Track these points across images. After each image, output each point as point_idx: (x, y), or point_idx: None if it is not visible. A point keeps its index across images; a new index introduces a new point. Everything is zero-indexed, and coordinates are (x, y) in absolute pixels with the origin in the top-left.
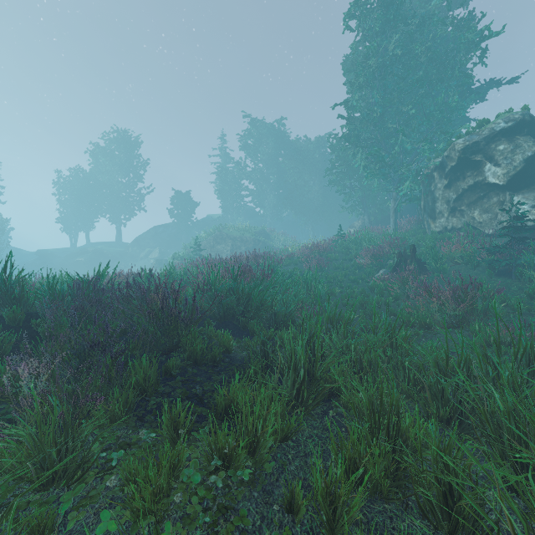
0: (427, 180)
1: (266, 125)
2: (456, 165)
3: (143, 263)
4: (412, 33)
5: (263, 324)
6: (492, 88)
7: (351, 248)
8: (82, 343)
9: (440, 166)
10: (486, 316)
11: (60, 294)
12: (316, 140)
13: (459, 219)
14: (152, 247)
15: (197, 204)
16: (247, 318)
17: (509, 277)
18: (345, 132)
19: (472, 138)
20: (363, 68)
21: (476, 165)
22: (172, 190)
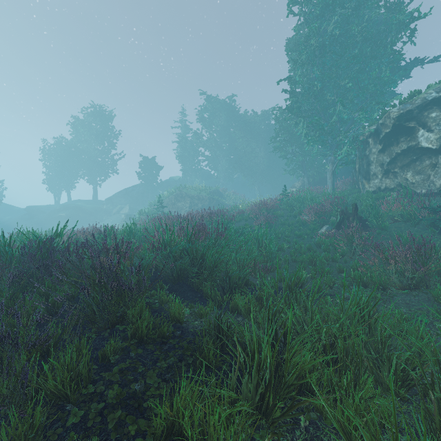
0: (362, 145)
1: (219, 101)
2: (390, 132)
3: (115, 218)
4: (349, 16)
5: (217, 287)
6: (417, 66)
7: (294, 206)
8: None
9: (374, 133)
10: None
11: (8, 257)
12: (262, 114)
13: (392, 180)
14: (123, 204)
15: (161, 168)
16: (200, 279)
17: None
18: (288, 104)
19: (406, 107)
20: (305, 47)
21: (409, 132)
22: (140, 156)
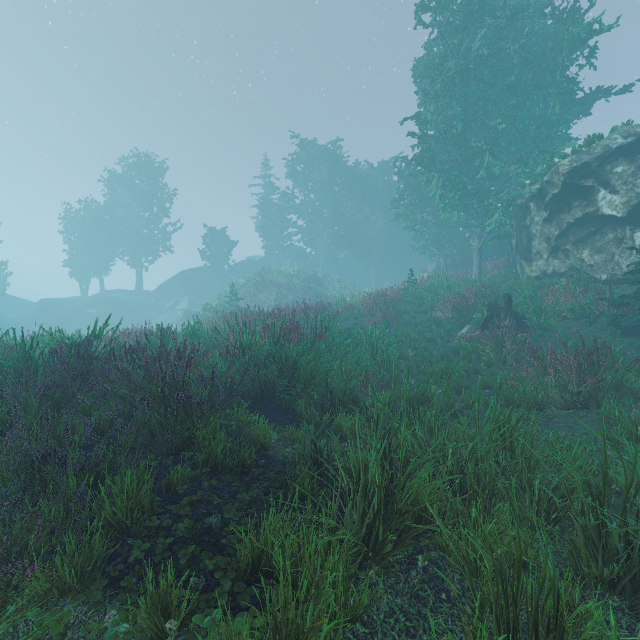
0: (521, 212)
1: (318, 148)
2: (559, 193)
3: (168, 316)
4: (502, 28)
5: (315, 405)
6: (600, 98)
7: (425, 298)
8: (28, 453)
9: (538, 195)
10: (619, 392)
11: (33, 364)
12: (379, 166)
13: (562, 261)
14: (180, 296)
15: (235, 243)
16: (292, 396)
17: (639, 336)
18: (417, 153)
19: (581, 158)
20: (440, 73)
21: (585, 193)
22: (204, 226)
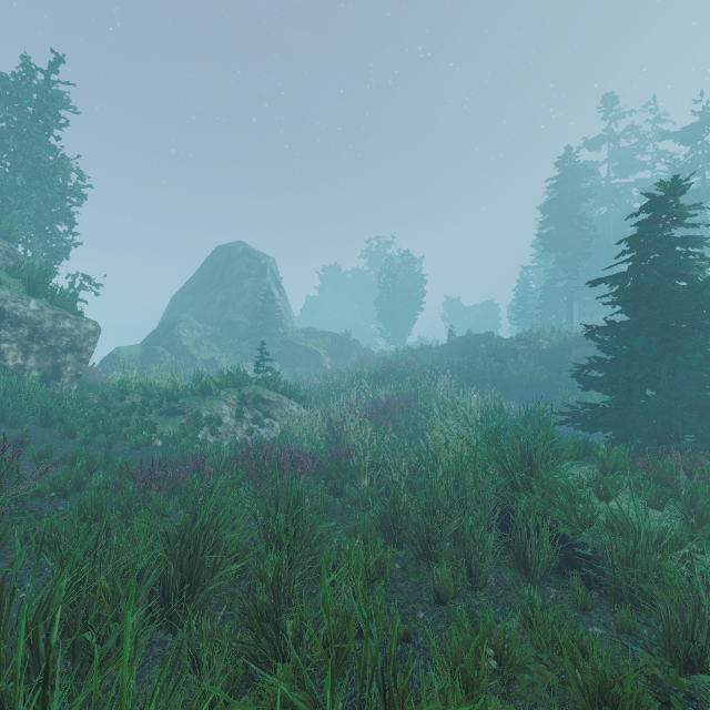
0: None
1: None
2: None
3: None
4: None
5: None
6: None
7: None
8: None
9: None
10: None
11: None
12: None
13: None
14: None
15: None
16: None
17: None
18: None
19: None
20: None
21: None
22: None
